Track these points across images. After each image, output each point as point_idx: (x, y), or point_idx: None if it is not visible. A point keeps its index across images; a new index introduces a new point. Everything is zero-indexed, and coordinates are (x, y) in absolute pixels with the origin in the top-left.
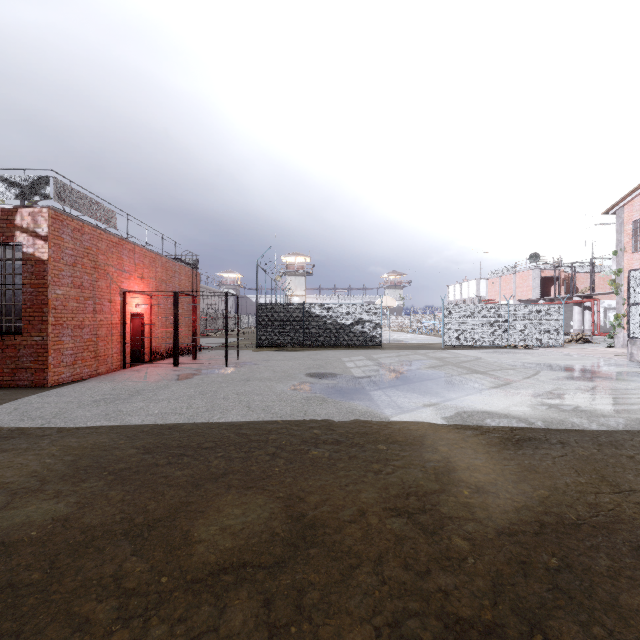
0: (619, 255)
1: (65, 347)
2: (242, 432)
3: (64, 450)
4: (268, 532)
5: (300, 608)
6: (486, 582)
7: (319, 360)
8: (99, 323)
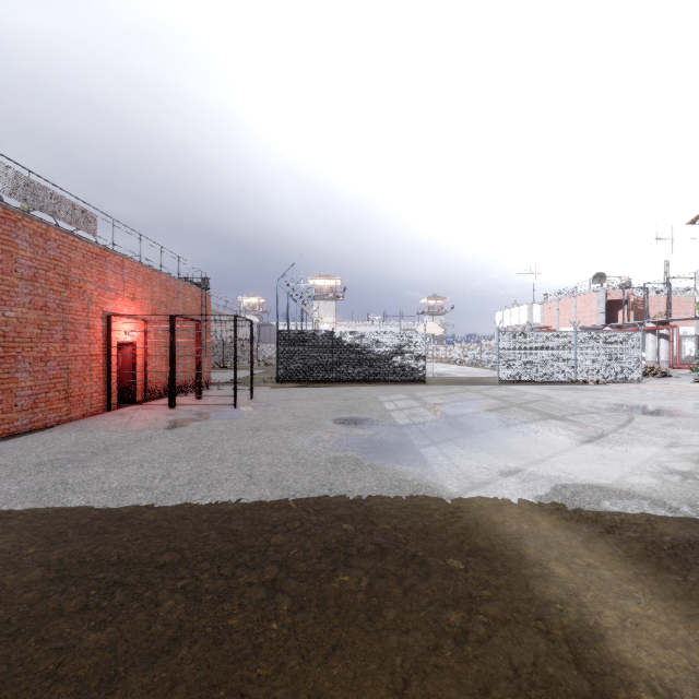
0: None
1: (20, 386)
2: (230, 528)
3: None
4: None
5: None
6: None
7: (351, 399)
8: (72, 354)
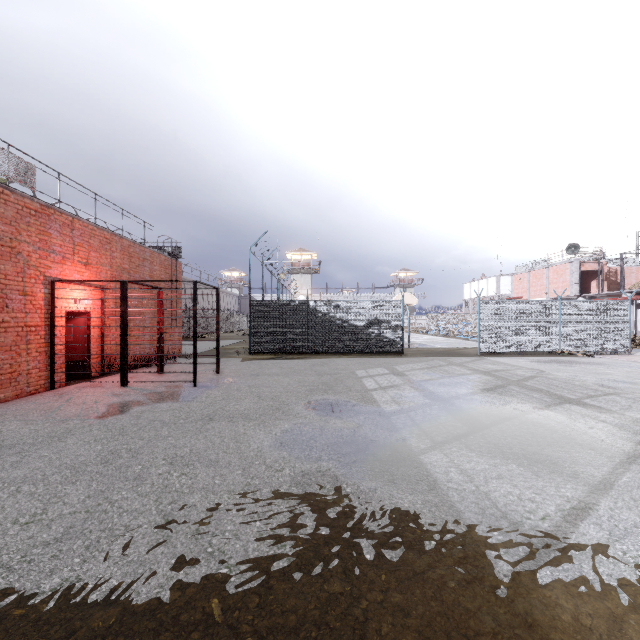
0: None
1: None
2: None
3: None
4: None
5: None
6: None
7: (326, 375)
8: None
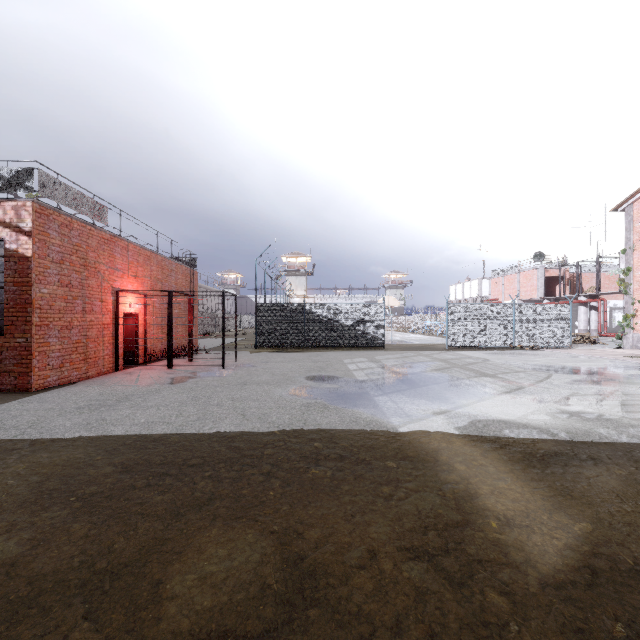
0: (628, 253)
1: (51, 349)
2: (234, 445)
3: (32, 468)
4: (258, 583)
5: None
6: None
7: (320, 362)
8: (89, 323)
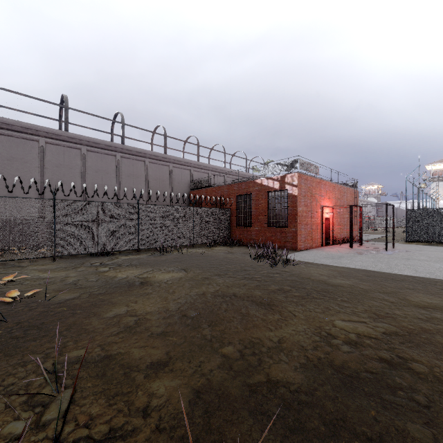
0: None
1: (302, 233)
2: (416, 279)
3: (331, 270)
4: None
5: None
6: None
7: None
8: (312, 223)
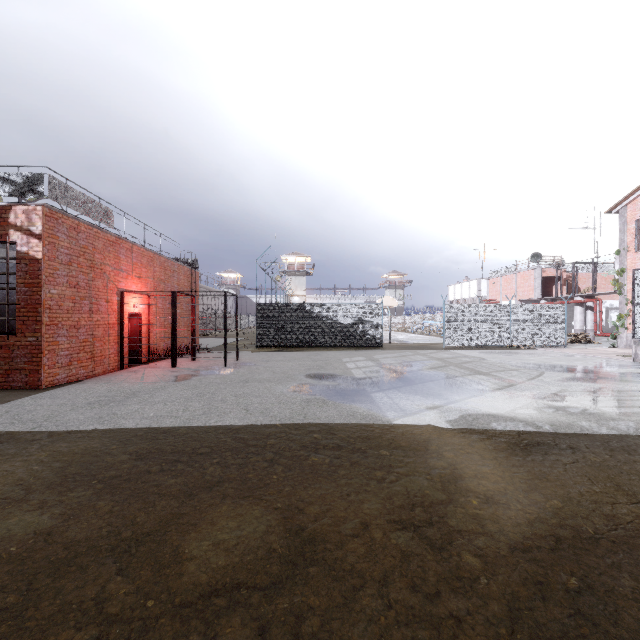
0: (622, 254)
1: (60, 348)
2: (239, 436)
3: (53, 456)
4: (264, 548)
5: (298, 637)
6: (501, 606)
7: (319, 361)
8: (95, 323)
